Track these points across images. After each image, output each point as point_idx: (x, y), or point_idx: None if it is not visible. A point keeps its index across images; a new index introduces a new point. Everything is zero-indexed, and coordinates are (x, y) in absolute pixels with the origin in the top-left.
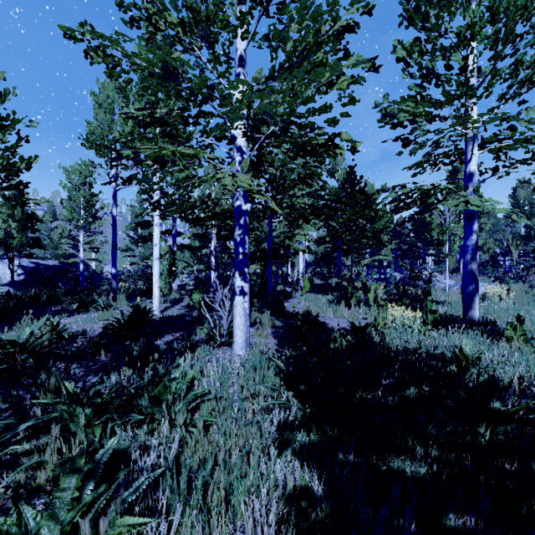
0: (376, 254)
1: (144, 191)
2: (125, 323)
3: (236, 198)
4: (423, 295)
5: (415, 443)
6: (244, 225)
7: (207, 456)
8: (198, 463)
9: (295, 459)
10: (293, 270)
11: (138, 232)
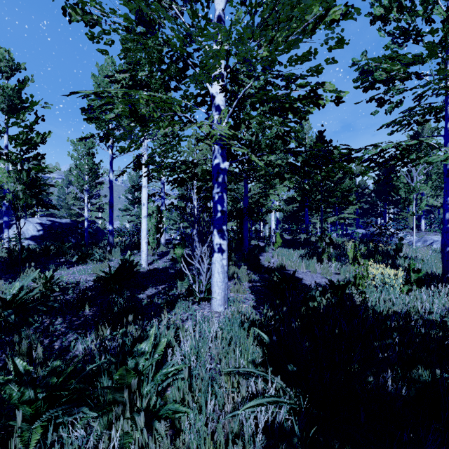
0: (339, 213)
1: (123, 149)
2: (112, 276)
3: (214, 157)
4: (394, 251)
5: None
6: (222, 183)
7: None
8: None
9: None
10: (265, 227)
11: (135, 195)
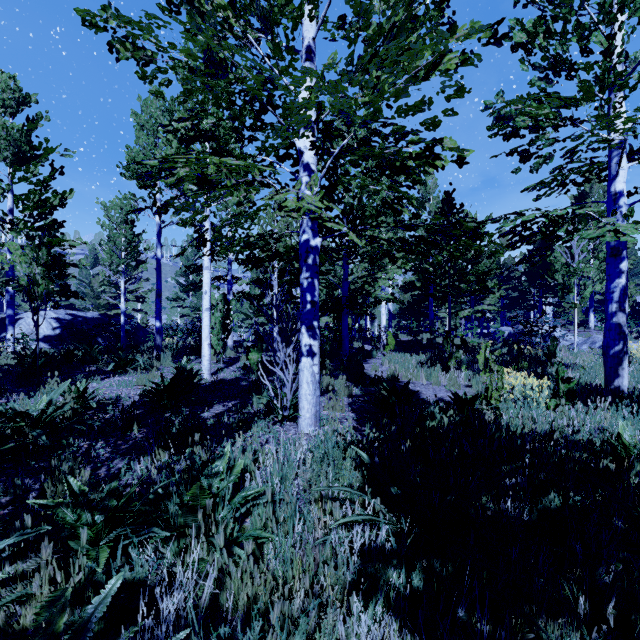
0: (477, 303)
1: (184, 222)
2: (166, 389)
3: (302, 231)
4: (545, 356)
5: (575, 592)
6: (313, 265)
7: (259, 593)
8: (246, 604)
9: (388, 609)
10: (373, 323)
11: (189, 279)
